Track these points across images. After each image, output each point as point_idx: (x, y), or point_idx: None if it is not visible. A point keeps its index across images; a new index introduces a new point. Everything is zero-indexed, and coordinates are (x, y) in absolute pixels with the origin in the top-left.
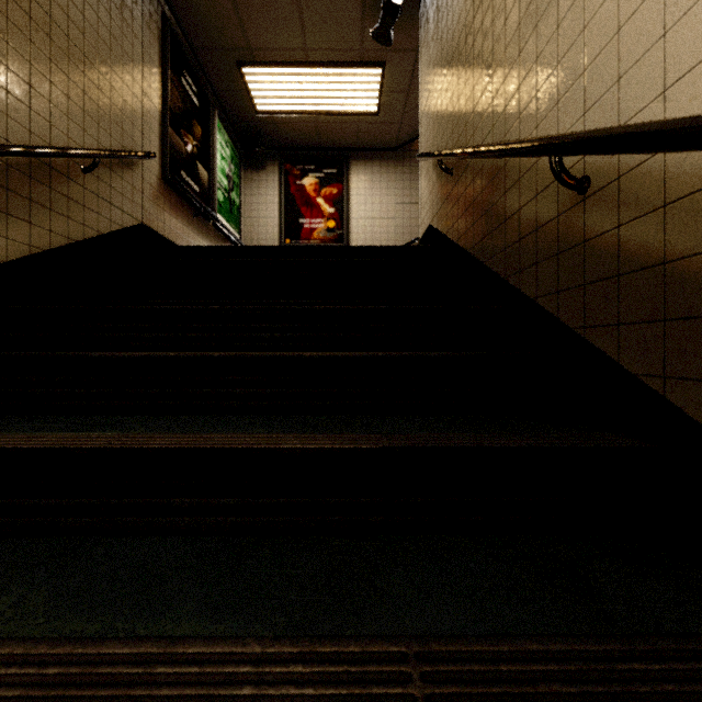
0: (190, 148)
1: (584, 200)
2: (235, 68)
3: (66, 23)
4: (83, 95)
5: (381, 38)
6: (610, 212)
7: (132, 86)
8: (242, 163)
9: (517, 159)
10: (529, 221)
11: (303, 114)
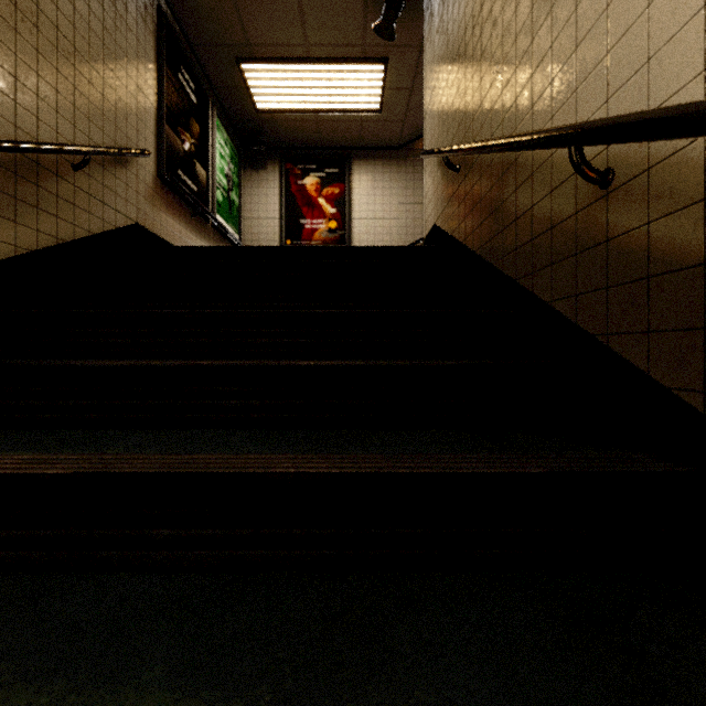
0: (187, 146)
1: (606, 194)
2: (234, 64)
3: (55, 14)
4: (74, 90)
5: (383, 33)
6: (638, 207)
7: (126, 81)
8: (242, 163)
9: (529, 153)
10: (543, 218)
11: (304, 112)
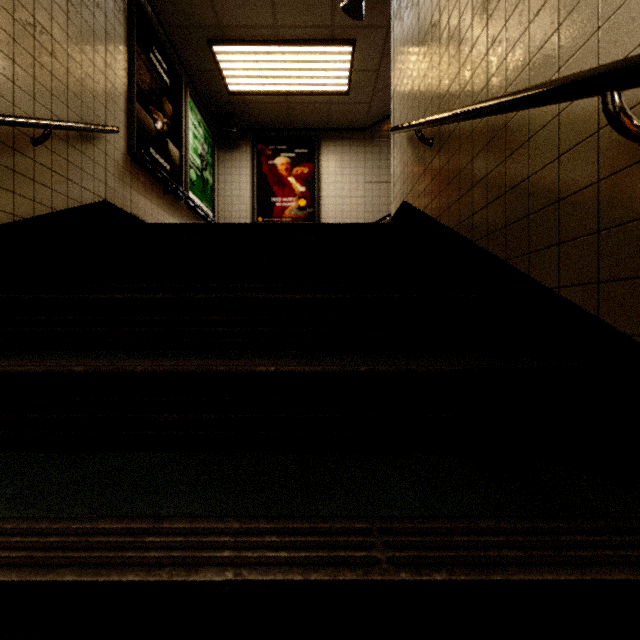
0: (160, 125)
1: None
2: (206, 47)
3: None
4: (33, 61)
5: (352, 12)
6: None
7: (93, 56)
8: (216, 144)
9: (525, 115)
10: (545, 190)
11: (274, 94)
